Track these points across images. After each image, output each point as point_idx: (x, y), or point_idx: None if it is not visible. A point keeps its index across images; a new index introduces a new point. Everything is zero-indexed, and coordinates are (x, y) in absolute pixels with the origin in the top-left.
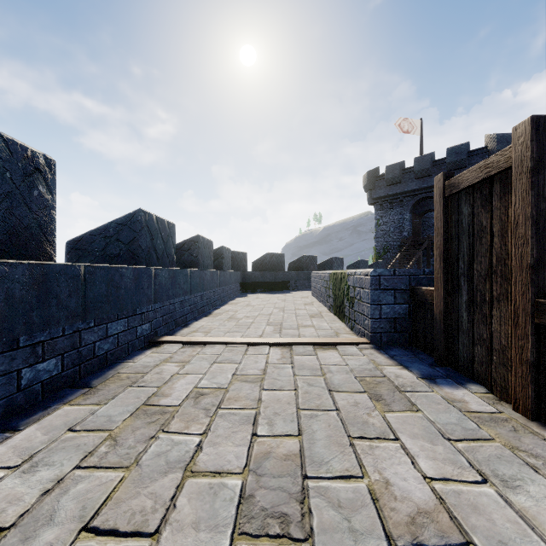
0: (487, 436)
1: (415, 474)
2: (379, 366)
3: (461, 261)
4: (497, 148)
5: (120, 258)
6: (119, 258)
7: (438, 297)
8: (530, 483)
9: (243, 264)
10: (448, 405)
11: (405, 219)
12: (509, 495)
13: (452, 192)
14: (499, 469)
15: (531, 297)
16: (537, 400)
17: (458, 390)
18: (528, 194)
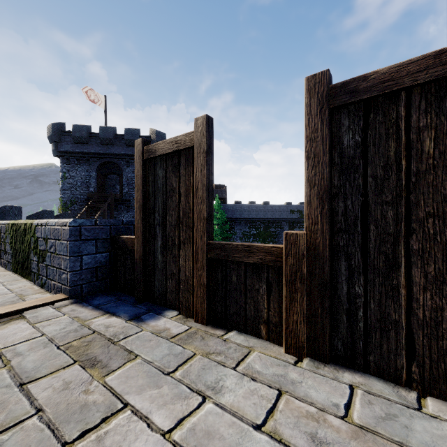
0: (190, 352)
1: (153, 437)
2: (84, 321)
3: (157, 213)
4: (157, 139)
5: None
6: None
7: (139, 244)
8: (225, 378)
9: None
10: (157, 338)
11: (92, 177)
12: (219, 398)
13: (150, 156)
14: (207, 379)
15: (206, 240)
16: (208, 310)
17: (159, 320)
18: (204, 168)
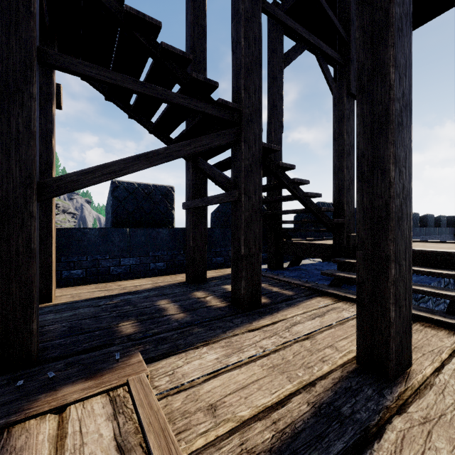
0: None
1: None
2: None
3: None
4: None
5: None
6: None
7: None
8: None
9: None
10: None
11: None
12: None
13: None
14: None
15: None
16: None
17: None
18: None
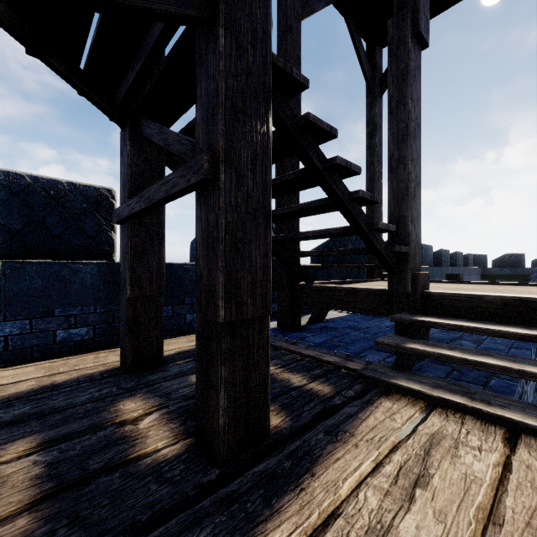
0: None
1: None
2: None
3: None
4: None
5: (434, 264)
6: (434, 264)
7: None
8: None
9: (483, 263)
10: None
11: None
12: None
13: None
14: None
15: None
16: None
17: None
18: None
